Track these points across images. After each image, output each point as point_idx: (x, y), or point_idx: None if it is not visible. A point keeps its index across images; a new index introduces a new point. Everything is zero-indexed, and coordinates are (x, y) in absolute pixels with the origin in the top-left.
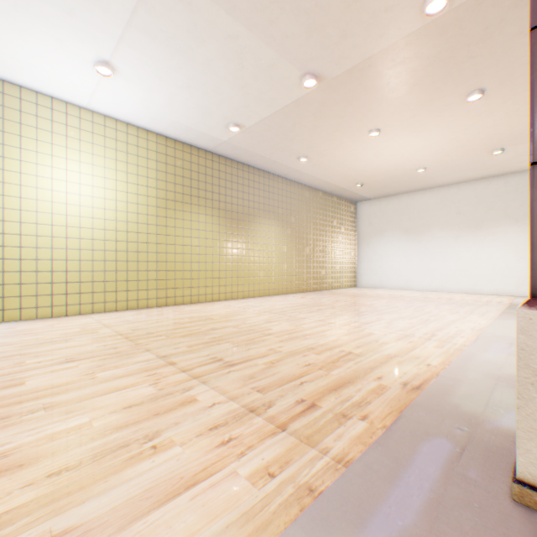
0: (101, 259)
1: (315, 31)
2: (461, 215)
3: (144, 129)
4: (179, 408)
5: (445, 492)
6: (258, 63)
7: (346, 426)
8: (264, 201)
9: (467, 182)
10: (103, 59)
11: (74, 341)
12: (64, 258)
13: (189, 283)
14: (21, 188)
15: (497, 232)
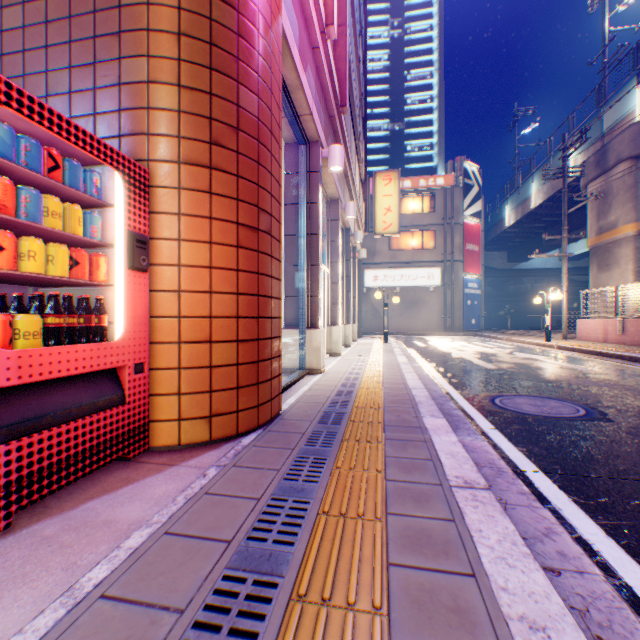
0: None
1: None
2: None
3: None
4: None
5: None
6: None
7: None
8: None
9: None
10: None
11: None
12: None
13: None
14: None
15: None
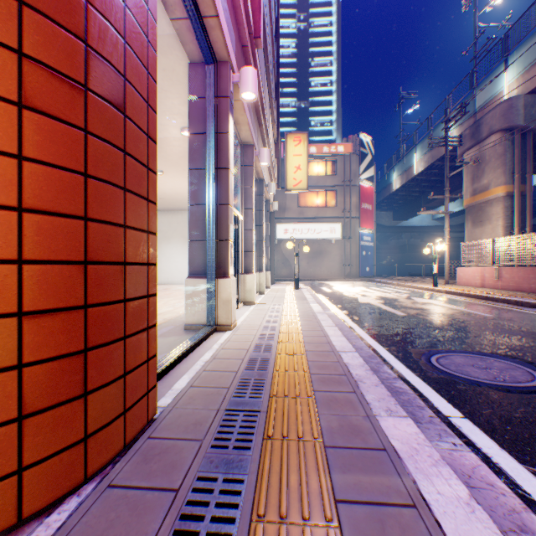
0: None
1: None
2: None
3: None
4: None
5: (169, 332)
6: None
7: None
8: None
9: None
10: None
11: None
12: None
13: None
14: None
15: None
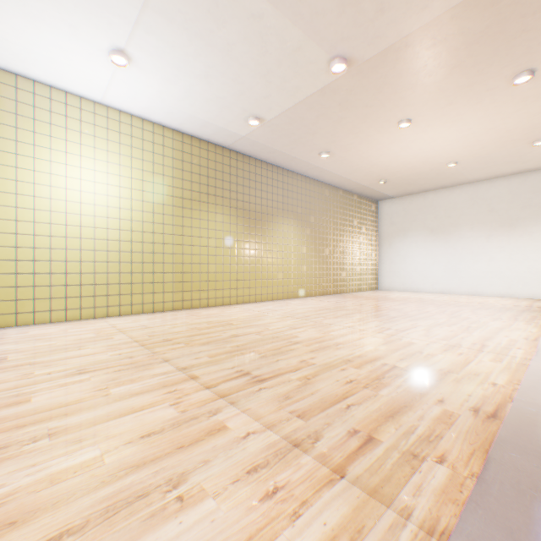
0: (116, 261)
1: (349, 5)
2: (493, 213)
3: (160, 125)
4: (206, 438)
5: None
6: (282, 46)
7: (423, 473)
8: (283, 200)
9: (501, 177)
10: (118, 47)
11: (87, 348)
12: (78, 259)
13: (205, 285)
14: (34, 186)
15: (534, 230)
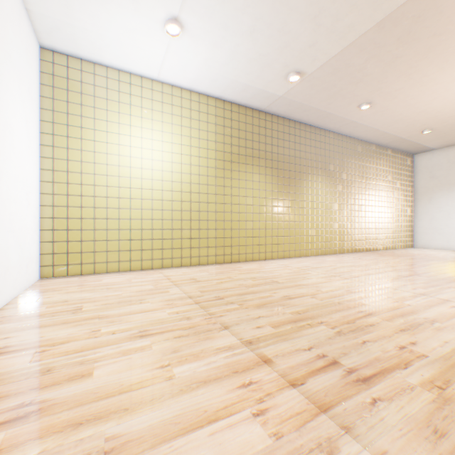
0: (169, 218)
1: None
2: None
3: (204, 95)
4: None
5: None
6: None
7: None
8: (315, 158)
9: None
10: (172, 16)
11: (147, 302)
12: (139, 217)
13: (243, 241)
14: (107, 156)
15: None
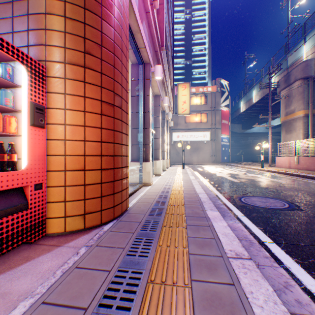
0: None
1: None
2: None
3: None
4: None
5: None
6: None
7: None
8: None
9: None
10: None
11: None
12: None
13: None
14: None
15: None
